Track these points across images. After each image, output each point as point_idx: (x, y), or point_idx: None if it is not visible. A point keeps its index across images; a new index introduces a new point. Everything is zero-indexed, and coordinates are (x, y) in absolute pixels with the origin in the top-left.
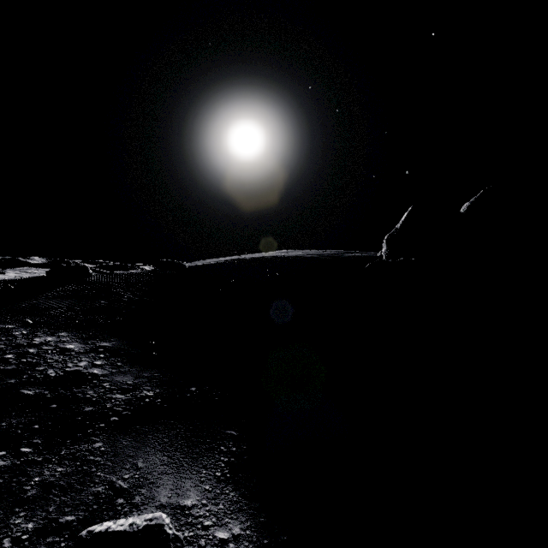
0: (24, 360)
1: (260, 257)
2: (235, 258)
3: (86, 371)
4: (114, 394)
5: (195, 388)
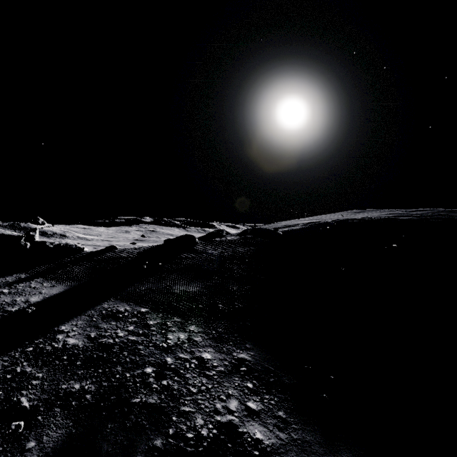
0: (164, 383)
1: (345, 220)
2: (311, 220)
3: (243, 429)
4: None
5: None
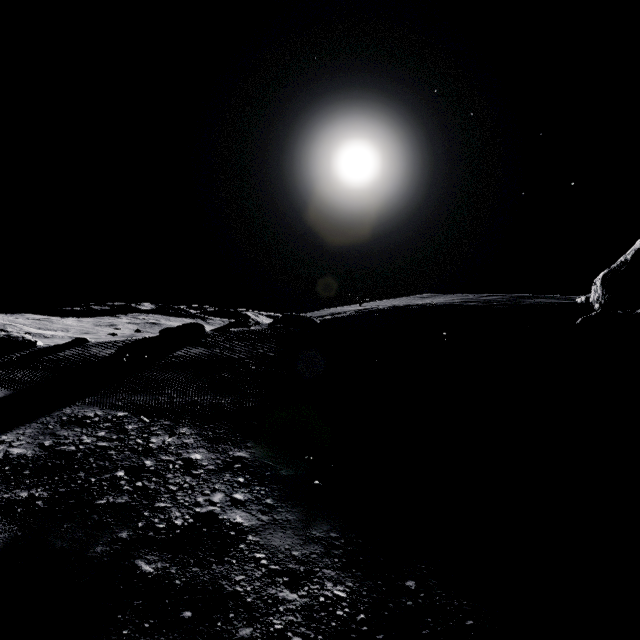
0: (139, 485)
1: (403, 306)
2: (365, 307)
3: (224, 516)
4: (278, 587)
5: (413, 582)
